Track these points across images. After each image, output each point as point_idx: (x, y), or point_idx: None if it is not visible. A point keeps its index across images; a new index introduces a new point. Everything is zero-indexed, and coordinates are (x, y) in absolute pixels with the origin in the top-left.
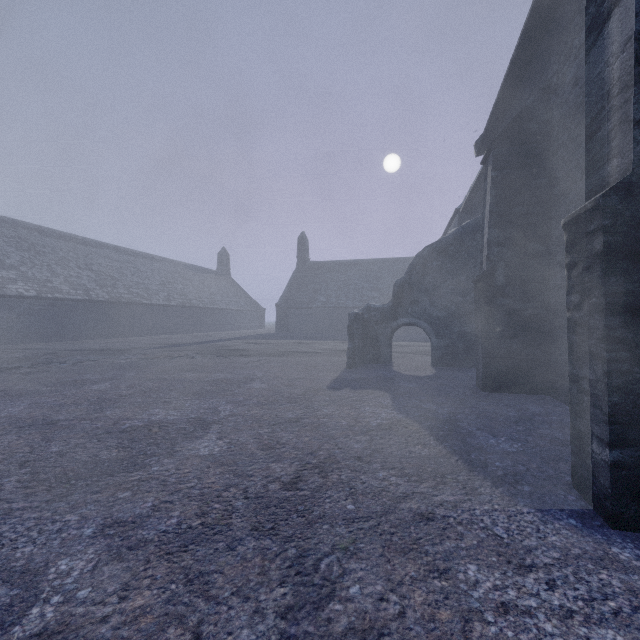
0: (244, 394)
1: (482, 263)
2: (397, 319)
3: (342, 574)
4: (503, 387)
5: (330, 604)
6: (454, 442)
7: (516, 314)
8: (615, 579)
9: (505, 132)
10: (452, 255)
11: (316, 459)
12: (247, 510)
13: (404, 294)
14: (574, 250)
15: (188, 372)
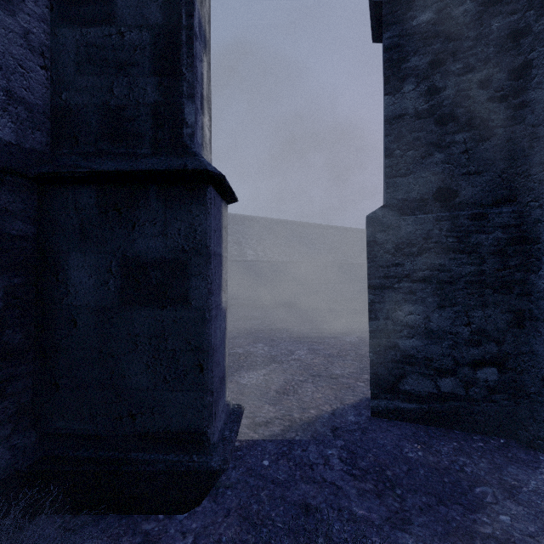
0: None
1: None
2: None
3: None
4: None
5: None
6: None
7: None
8: None
9: None
10: None
11: None
12: None
13: None
14: None
15: None
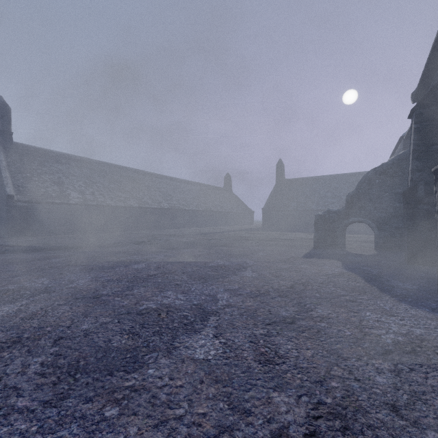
0: (256, 257)
1: (408, 182)
2: (349, 218)
3: (315, 308)
4: (423, 262)
5: (311, 312)
6: (376, 282)
7: (433, 215)
8: (434, 323)
9: (424, 98)
10: (391, 175)
11: (300, 282)
12: (274, 291)
13: (354, 202)
14: (436, 185)
15: (222, 246)
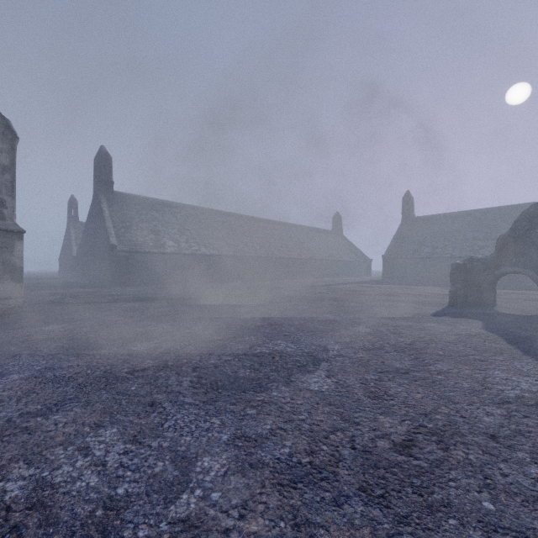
0: (372, 313)
1: None
2: (500, 268)
3: (434, 363)
4: None
5: (429, 366)
6: (522, 345)
7: None
8: None
9: None
10: None
11: (422, 339)
12: (390, 347)
13: (507, 247)
14: None
15: (331, 301)
